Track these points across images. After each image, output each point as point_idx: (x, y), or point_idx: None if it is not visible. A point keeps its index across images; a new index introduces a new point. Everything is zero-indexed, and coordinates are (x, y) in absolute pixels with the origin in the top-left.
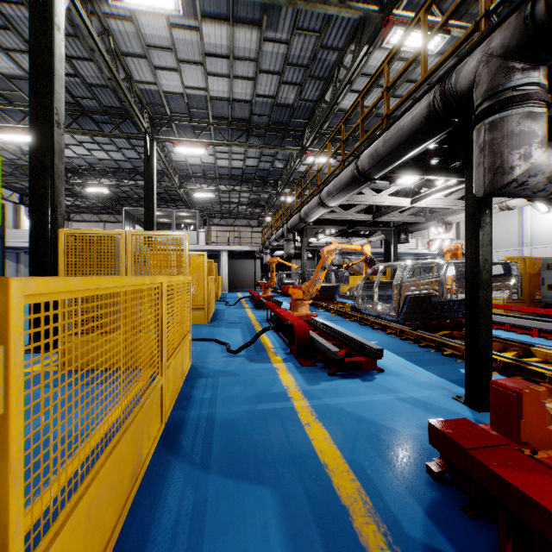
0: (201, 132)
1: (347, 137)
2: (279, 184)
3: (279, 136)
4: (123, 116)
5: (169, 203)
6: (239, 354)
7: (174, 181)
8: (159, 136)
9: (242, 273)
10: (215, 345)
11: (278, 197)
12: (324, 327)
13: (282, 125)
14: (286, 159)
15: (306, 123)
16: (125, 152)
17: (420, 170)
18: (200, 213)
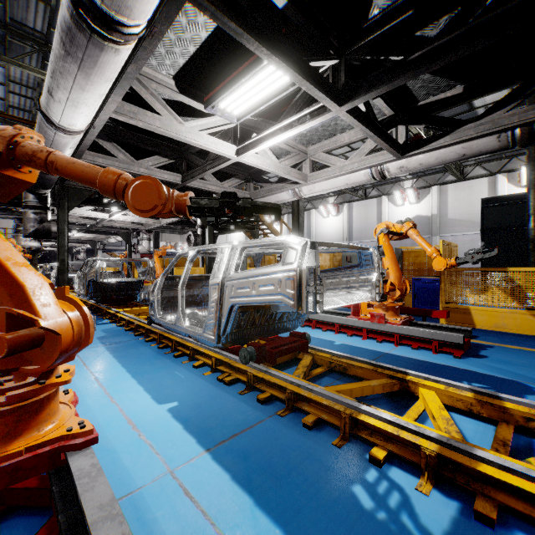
0: None
1: None
2: None
3: None
4: None
5: None
6: None
7: None
8: None
9: None
10: None
11: None
12: None
13: None
14: None
15: None
16: None
17: None
18: None
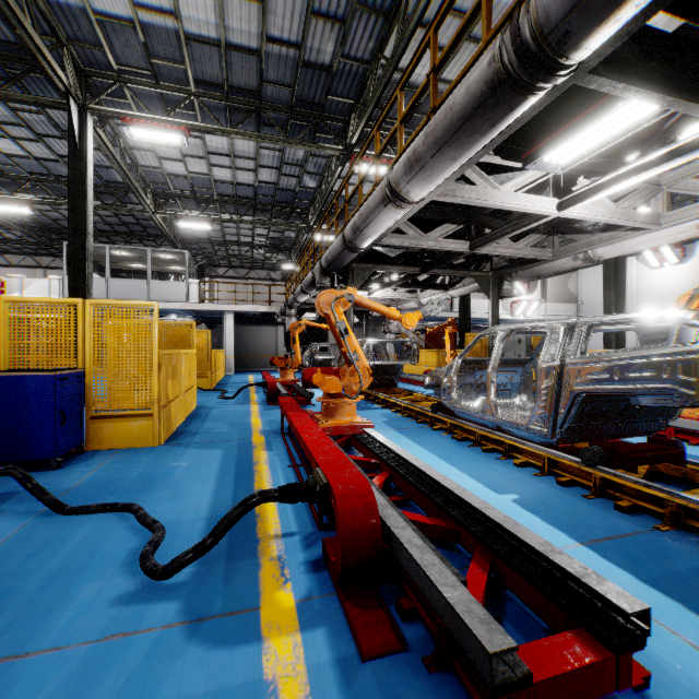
0: (175, 106)
1: (444, 55)
2: (311, 214)
3: (308, 126)
4: (27, 62)
5: (146, 240)
6: (170, 583)
7: (143, 199)
8: (98, 106)
9: (258, 346)
10: (125, 531)
11: (309, 236)
12: (399, 461)
13: (313, 108)
14: (321, 174)
15: (352, 107)
16: (52, 143)
17: (652, 81)
18: (197, 259)
